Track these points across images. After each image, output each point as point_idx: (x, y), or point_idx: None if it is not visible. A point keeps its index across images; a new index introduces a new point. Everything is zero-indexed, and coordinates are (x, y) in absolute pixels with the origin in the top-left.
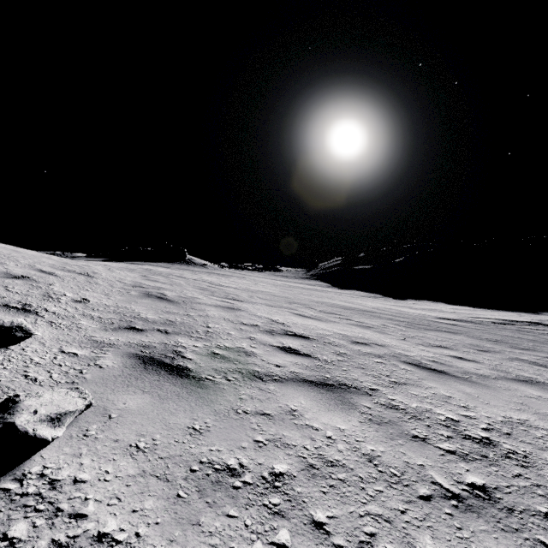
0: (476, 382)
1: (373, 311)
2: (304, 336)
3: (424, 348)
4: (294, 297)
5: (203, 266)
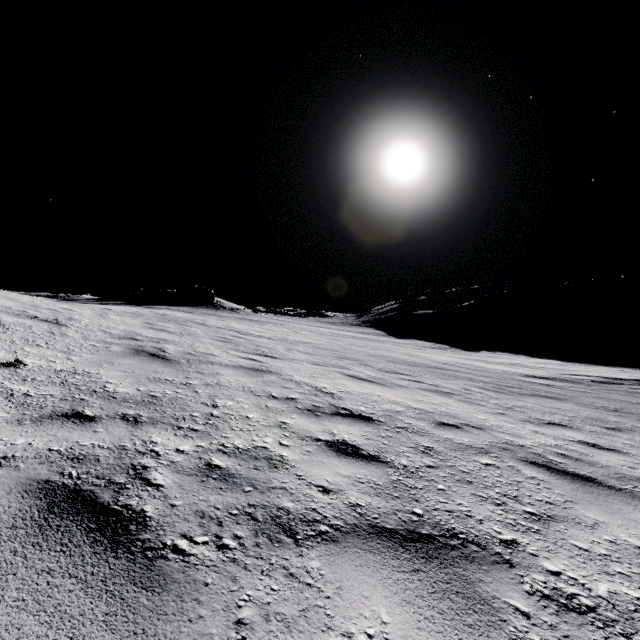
0: None
1: (445, 367)
2: (364, 415)
3: (536, 429)
4: (345, 350)
5: (234, 311)
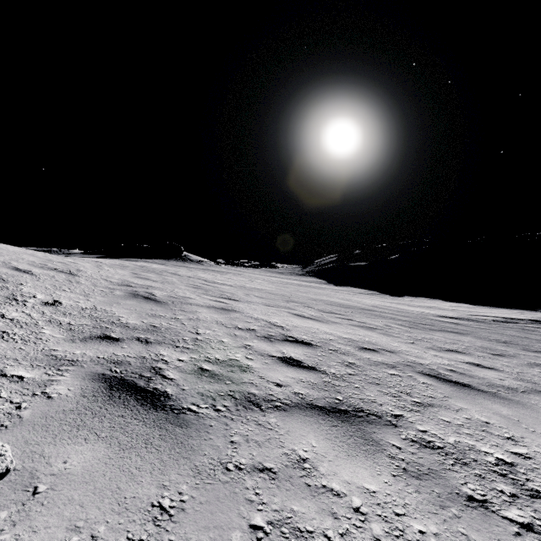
0: (507, 398)
1: (373, 309)
2: (306, 342)
3: (436, 354)
4: (292, 295)
5: (199, 263)
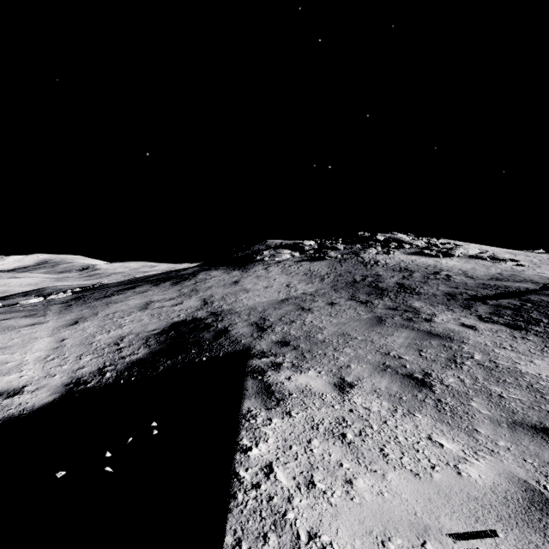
0: None
1: None
2: None
3: None
4: None
5: None
